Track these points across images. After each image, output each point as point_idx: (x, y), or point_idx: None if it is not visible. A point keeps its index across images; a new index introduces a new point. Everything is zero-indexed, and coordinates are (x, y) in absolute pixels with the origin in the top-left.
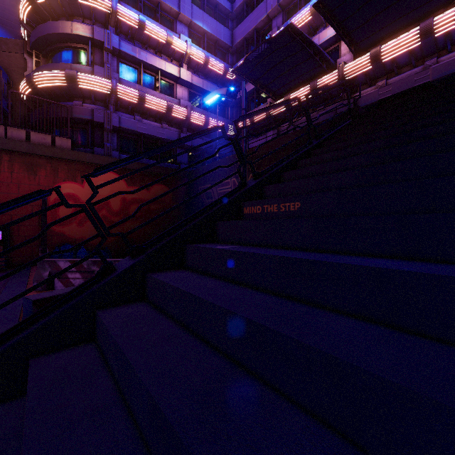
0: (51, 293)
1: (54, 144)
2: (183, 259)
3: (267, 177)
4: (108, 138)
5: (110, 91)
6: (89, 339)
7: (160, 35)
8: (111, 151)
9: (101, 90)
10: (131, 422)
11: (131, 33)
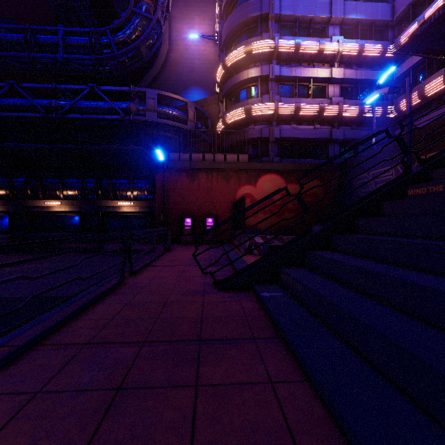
0: (274, 244)
1: (238, 160)
2: (355, 228)
3: (435, 162)
4: (271, 148)
5: (273, 111)
6: (301, 265)
7: (313, 48)
8: (274, 158)
9: (267, 113)
10: (342, 284)
11: (288, 58)
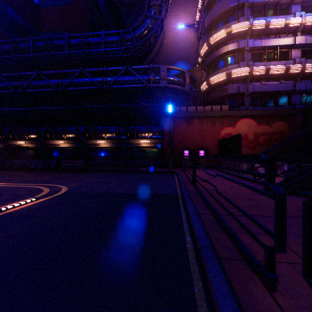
0: None
1: (221, 109)
2: None
3: None
4: (246, 100)
5: (248, 73)
6: None
7: (280, 23)
8: (248, 107)
9: (243, 74)
10: None
11: (259, 33)
